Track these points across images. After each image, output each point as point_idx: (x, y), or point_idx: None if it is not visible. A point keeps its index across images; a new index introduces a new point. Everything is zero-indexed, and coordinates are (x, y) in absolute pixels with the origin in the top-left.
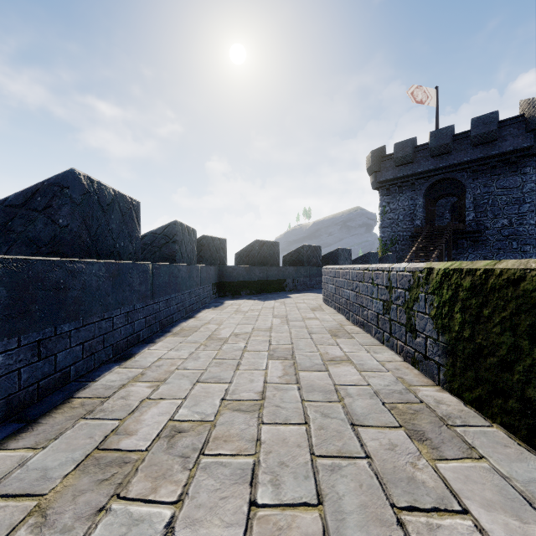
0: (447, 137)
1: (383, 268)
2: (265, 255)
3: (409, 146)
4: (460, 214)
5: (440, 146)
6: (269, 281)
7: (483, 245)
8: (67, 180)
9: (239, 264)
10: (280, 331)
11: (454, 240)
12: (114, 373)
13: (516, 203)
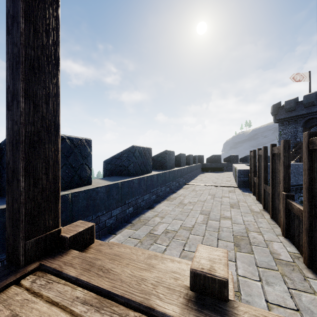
0: (313, 98)
1: (234, 166)
2: (216, 159)
3: (292, 102)
4: None
5: (309, 103)
6: (217, 168)
7: None
8: (189, 156)
9: (207, 162)
10: (217, 177)
11: None
12: (196, 178)
13: None
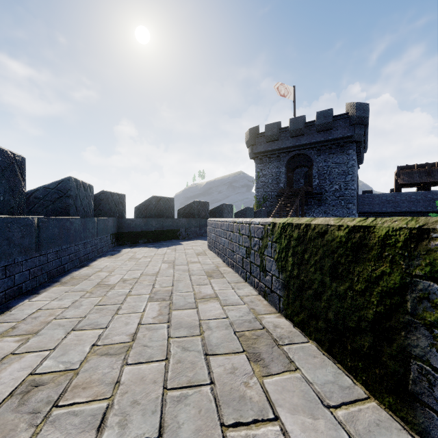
0: (301, 124)
1: (246, 221)
2: (162, 208)
3: (275, 127)
4: (309, 180)
5: (296, 130)
6: (164, 231)
7: (324, 203)
8: None
9: (139, 216)
10: (166, 274)
11: (305, 199)
12: None
13: (343, 174)
